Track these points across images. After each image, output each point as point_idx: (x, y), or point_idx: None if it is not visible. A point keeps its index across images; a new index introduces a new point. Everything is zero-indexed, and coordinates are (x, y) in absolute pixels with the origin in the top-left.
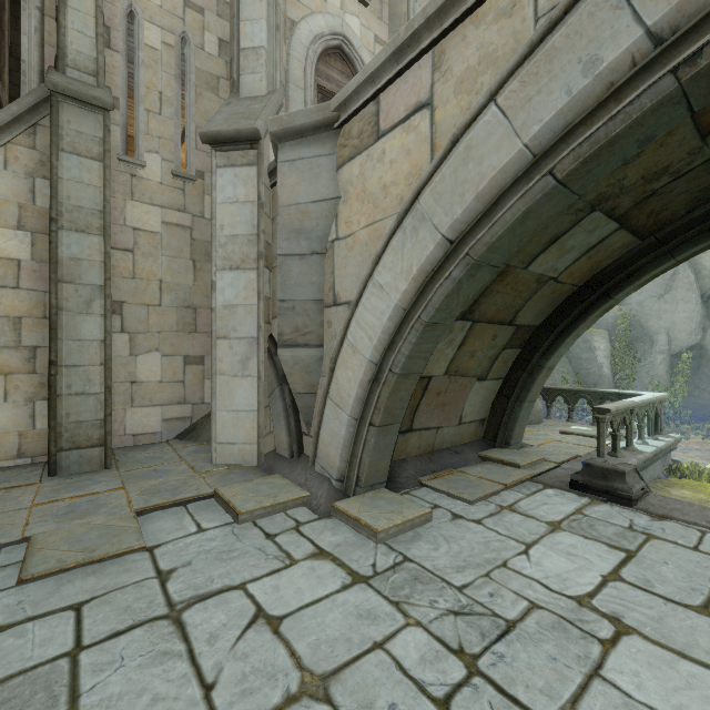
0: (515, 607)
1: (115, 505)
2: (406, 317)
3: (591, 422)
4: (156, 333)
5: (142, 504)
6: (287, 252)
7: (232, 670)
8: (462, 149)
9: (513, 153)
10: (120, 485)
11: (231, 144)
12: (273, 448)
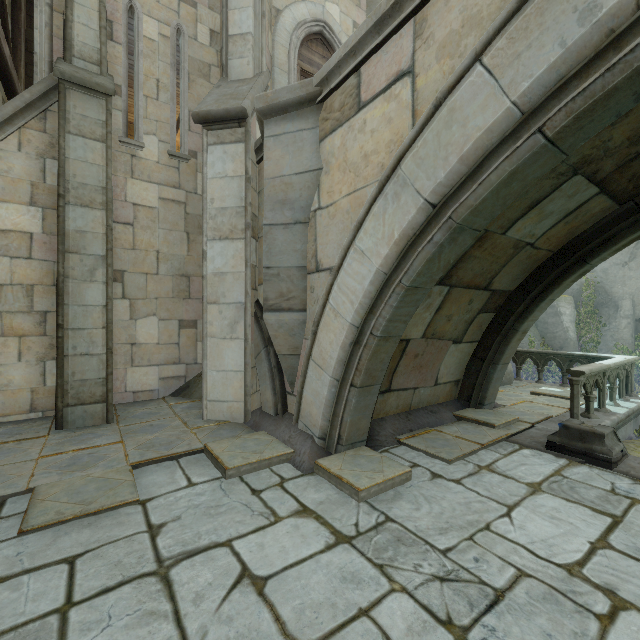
0: (502, 574)
1: (113, 458)
2: (387, 282)
3: (557, 382)
4: (154, 299)
5: (138, 457)
6: (272, 222)
7: (216, 635)
8: (445, 112)
9: (500, 112)
10: (119, 439)
11: (220, 123)
12: (259, 406)
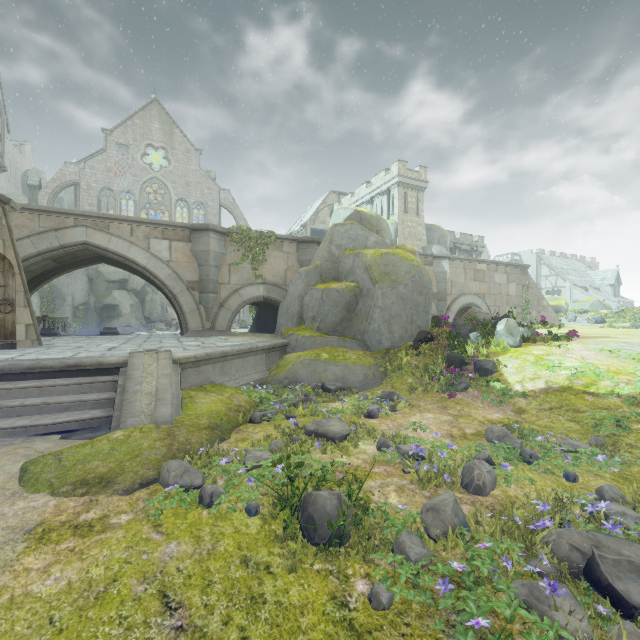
0: None
1: None
2: None
3: None
4: None
5: None
6: None
7: None
8: (19, 244)
9: (35, 251)
10: None
11: None
12: None
